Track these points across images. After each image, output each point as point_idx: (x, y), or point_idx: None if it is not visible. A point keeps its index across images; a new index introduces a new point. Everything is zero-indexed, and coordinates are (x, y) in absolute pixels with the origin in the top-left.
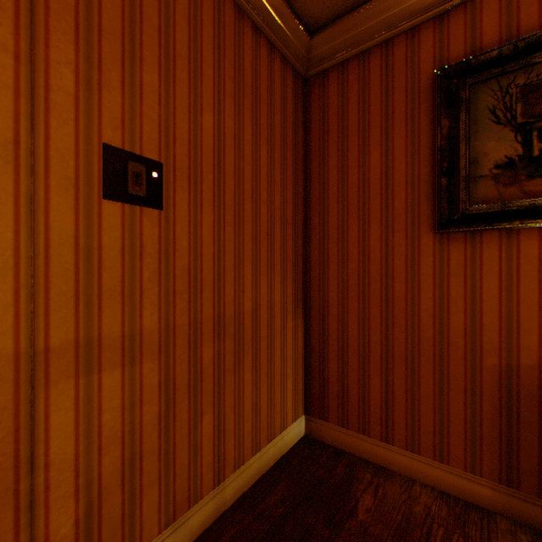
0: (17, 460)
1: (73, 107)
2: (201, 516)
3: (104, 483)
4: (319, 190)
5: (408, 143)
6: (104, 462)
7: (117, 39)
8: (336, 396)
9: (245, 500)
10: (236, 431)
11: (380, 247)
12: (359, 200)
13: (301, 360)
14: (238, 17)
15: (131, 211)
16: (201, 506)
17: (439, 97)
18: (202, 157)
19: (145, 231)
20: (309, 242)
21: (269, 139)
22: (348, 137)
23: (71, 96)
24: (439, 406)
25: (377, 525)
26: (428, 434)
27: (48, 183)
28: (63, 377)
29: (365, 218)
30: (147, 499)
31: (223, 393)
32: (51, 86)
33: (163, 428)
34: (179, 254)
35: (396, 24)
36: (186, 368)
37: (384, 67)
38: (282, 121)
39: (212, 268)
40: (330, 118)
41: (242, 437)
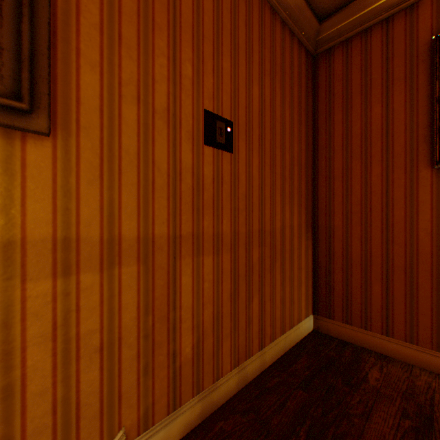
0: (168, 299)
1: (191, 87)
2: (252, 367)
3: (204, 327)
4: (325, 141)
5: (407, 97)
6: (204, 314)
7: (210, 42)
8: (340, 300)
9: (278, 364)
10: (271, 314)
11: (381, 182)
12: (361, 146)
13: (310, 272)
14: (272, 16)
15: (217, 153)
16: (252, 360)
17: (437, 58)
18: (252, 117)
19: (223, 167)
20: (316, 182)
21: (290, 103)
22: (351, 98)
23: (190, 81)
24: (437, 307)
25: (386, 389)
26: (426, 328)
27: (180, 134)
28: (187, 255)
29: (367, 160)
30: (224, 345)
31: (264, 285)
32: (182, 75)
33: (232, 301)
34: (240, 184)
35: (396, 4)
36: (244, 263)
37: (384, 39)
38: (298, 90)
39: (257, 195)
40: (335, 85)
41: (274, 320)
